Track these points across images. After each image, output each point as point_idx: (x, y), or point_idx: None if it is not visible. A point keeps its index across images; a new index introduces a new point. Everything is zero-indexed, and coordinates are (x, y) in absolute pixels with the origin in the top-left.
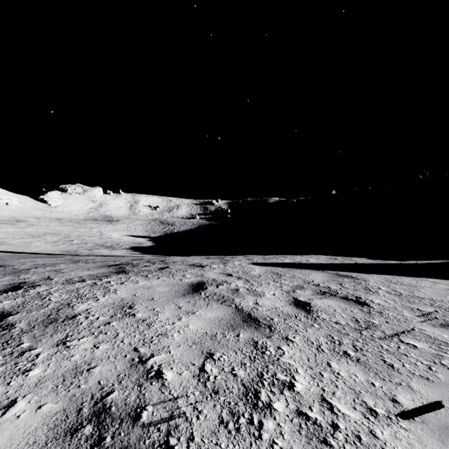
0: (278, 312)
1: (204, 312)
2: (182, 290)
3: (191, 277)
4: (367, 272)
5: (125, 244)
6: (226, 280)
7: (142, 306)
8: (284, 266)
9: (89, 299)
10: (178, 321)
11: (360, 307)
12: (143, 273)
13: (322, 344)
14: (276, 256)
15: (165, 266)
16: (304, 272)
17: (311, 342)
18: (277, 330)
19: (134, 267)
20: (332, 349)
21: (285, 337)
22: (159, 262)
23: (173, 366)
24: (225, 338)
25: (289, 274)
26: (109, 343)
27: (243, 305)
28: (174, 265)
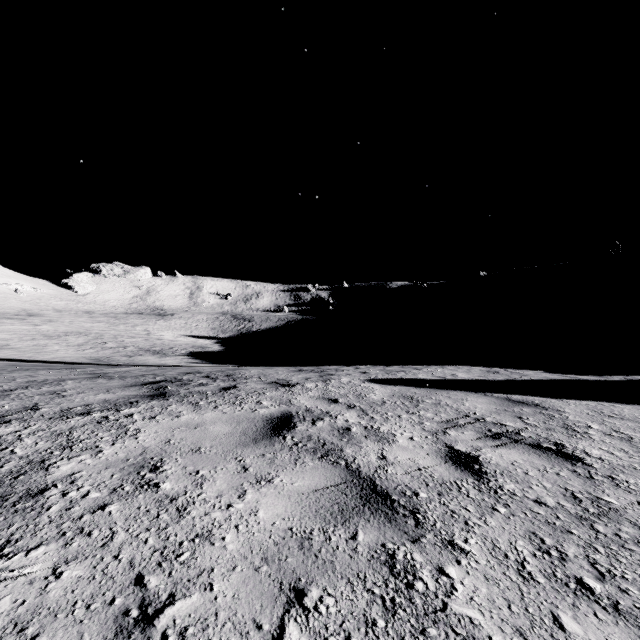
0: (424, 477)
1: (289, 478)
2: (252, 430)
3: (270, 405)
4: (555, 396)
5: (181, 348)
6: (328, 410)
7: (177, 466)
8: (420, 386)
9: (84, 451)
10: (239, 501)
11: (571, 466)
12: (192, 399)
13: (526, 560)
14: (403, 367)
15: (231, 386)
16: (455, 396)
17: (503, 552)
18: (429, 520)
19: (182, 387)
20: (550, 574)
21: (449, 539)
22: (224, 378)
23: (213, 634)
24: (329, 544)
25: (430, 399)
26: (87, 562)
27: (360, 462)
28: (245, 383)
